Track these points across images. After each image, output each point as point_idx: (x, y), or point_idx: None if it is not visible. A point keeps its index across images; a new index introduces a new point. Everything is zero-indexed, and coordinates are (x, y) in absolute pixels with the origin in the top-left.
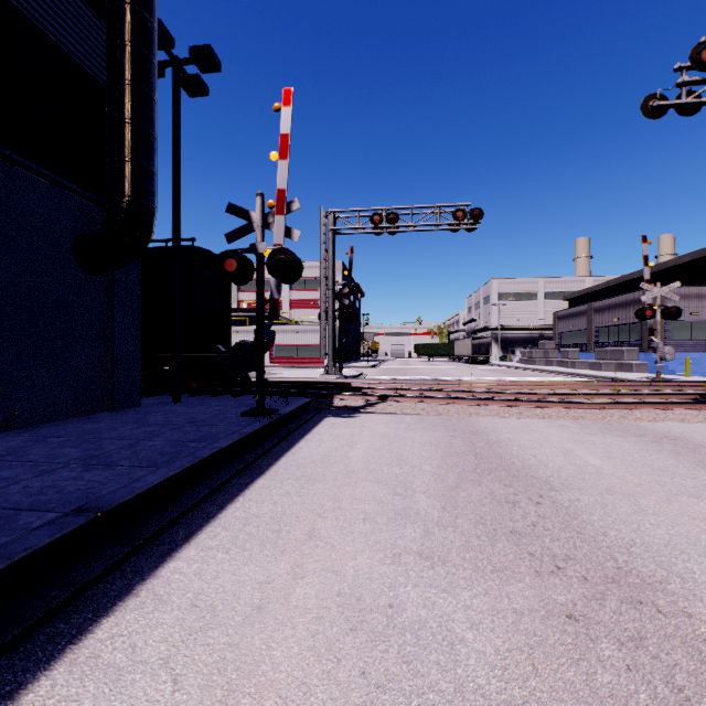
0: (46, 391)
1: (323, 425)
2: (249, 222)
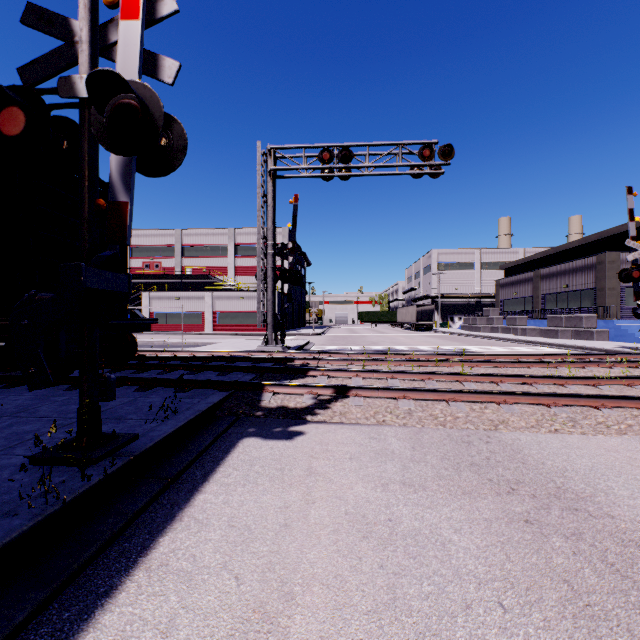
0: None
1: (228, 470)
2: (69, 41)
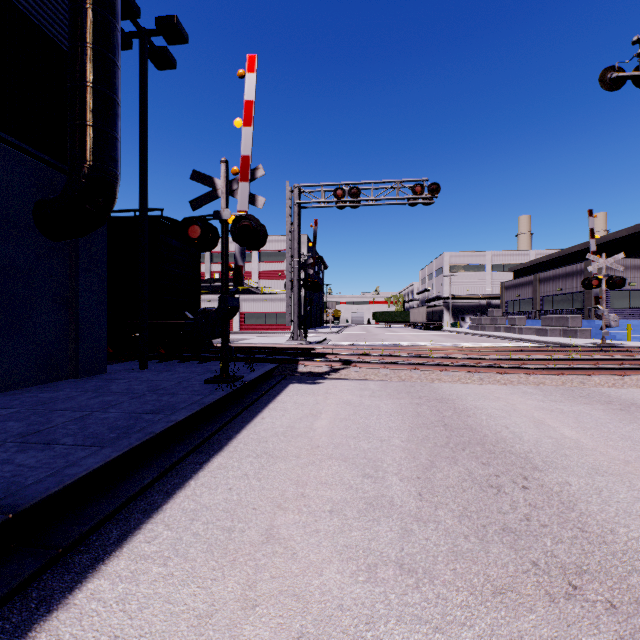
0: (3, 358)
1: (288, 392)
2: (214, 189)
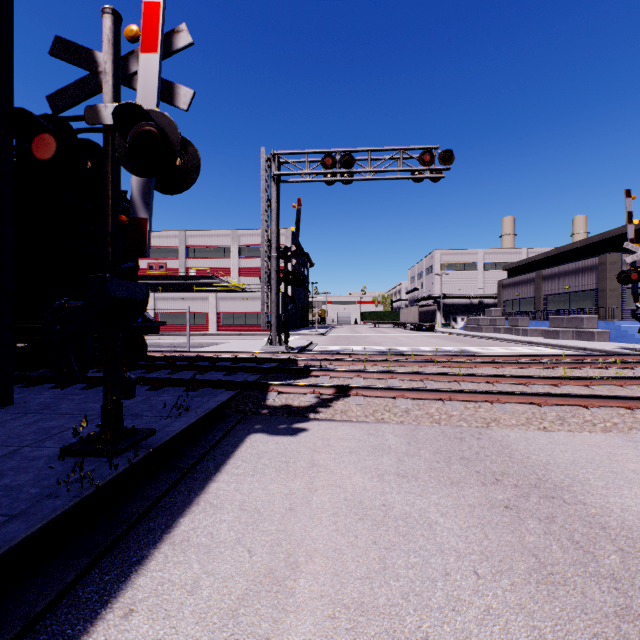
0: None
1: (237, 462)
2: (93, 71)
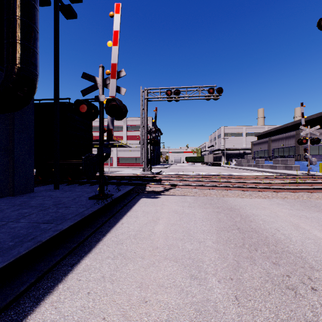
0: None
1: (139, 204)
2: (95, 83)
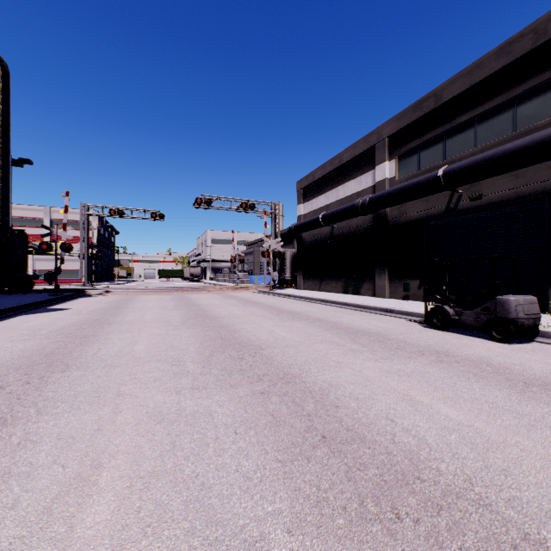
0: None
1: (82, 298)
2: (52, 232)
